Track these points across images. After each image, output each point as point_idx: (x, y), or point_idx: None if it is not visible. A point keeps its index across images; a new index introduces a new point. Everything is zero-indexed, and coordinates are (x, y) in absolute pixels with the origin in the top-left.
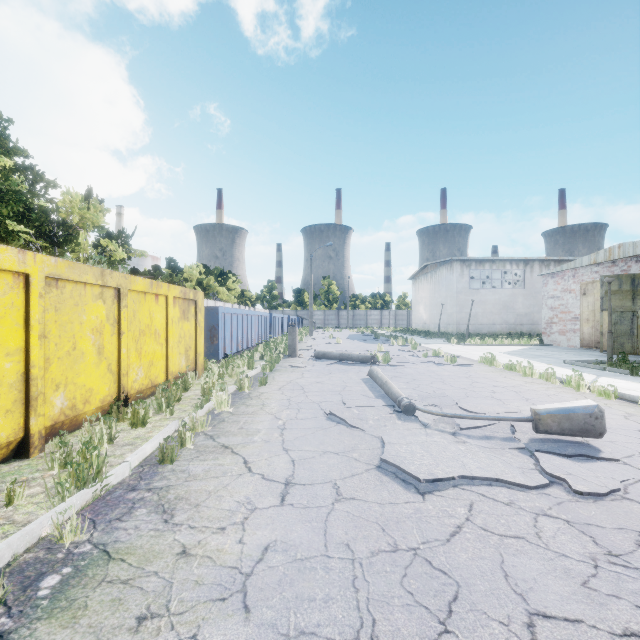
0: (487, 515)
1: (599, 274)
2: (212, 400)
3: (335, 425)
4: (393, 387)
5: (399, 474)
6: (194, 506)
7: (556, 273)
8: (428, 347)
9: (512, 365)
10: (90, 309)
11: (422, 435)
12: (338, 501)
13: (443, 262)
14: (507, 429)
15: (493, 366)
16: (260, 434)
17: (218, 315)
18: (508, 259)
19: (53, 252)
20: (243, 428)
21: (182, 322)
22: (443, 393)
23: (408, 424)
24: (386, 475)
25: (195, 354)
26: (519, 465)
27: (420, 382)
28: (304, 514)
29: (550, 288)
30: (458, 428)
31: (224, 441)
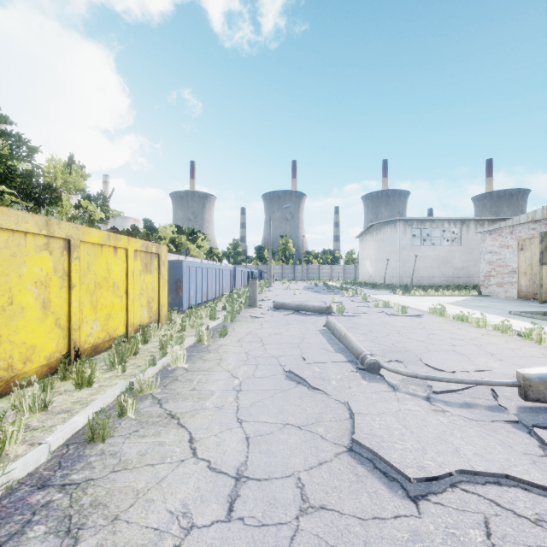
0: (516, 546)
1: (536, 231)
2: (167, 355)
3: (295, 386)
4: (353, 341)
5: (377, 462)
6: (111, 520)
7: (494, 230)
8: (376, 298)
9: (463, 316)
10: (32, 260)
11: (393, 401)
12: (304, 513)
13: (387, 222)
14: (489, 394)
15: (443, 317)
16: (213, 398)
17: (183, 268)
18: (446, 219)
19: (37, 212)
20: (195, 389)
21: (144, 275)
22: (404, 347)
23: (374, 385)
24: (361, 464)
25: (158, 306)
26: (523, 449)
27: (377, 334)
28: (258, 540)
29: (488, 244)
30: (431, 391)
31: (172, 407)
